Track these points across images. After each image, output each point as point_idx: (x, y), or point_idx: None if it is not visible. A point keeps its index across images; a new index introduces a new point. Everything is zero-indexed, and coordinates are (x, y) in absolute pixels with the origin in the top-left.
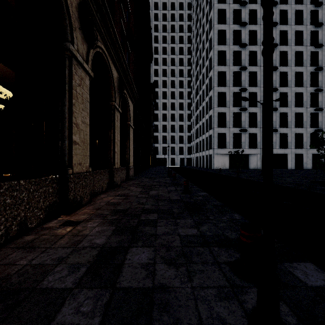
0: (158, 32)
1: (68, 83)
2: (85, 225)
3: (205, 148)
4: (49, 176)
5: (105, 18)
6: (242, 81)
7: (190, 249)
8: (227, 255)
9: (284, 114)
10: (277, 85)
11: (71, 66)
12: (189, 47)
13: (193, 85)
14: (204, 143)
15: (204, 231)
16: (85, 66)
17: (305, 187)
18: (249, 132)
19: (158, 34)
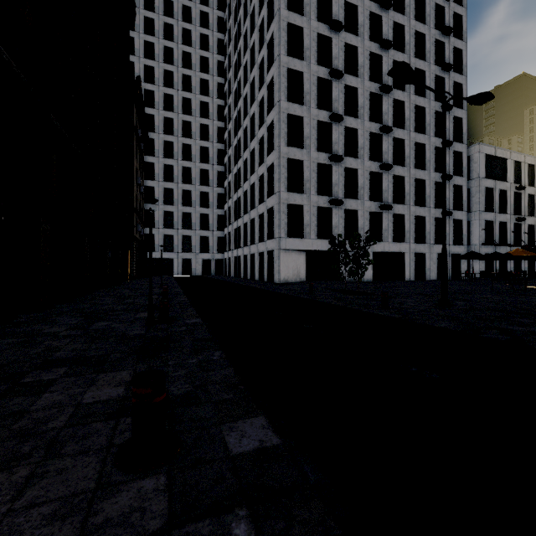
0: None
1: None
2: None
3: (258, 237)
4: None
5: None
6: (333, 101)
7: None
8: None
9: (399, 178)
10: (390, 123)
11: None
12: (221, 40)
13: (229, 112)
14: (256, 228)
15: None
16: None
17: None
18: (345, 208)
19: None
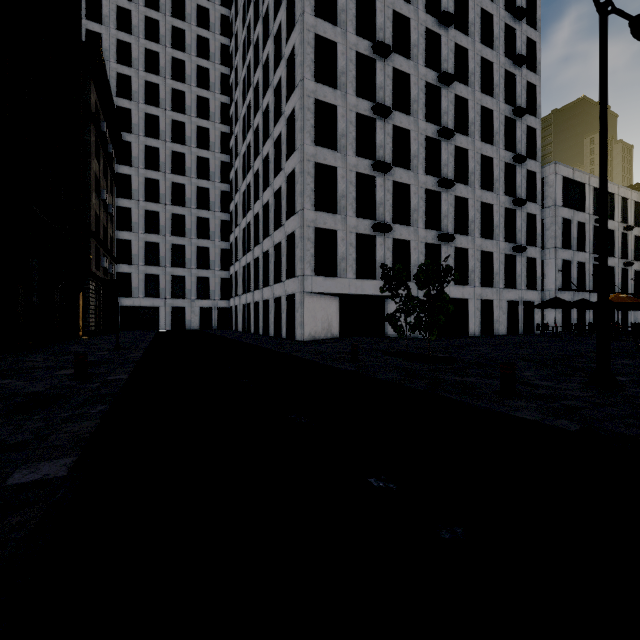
0: None
1: None
2: None
3: (274, 276)
4: None
5: None
6: (378, 88)
7: None
8: None
9: (462, 201)
10: (450, 126)
11: None
12: (226, 17)
13: (235, 110)
14: (270, 264)
15: None
16: None
17: None
18: (393, 236)
19: None
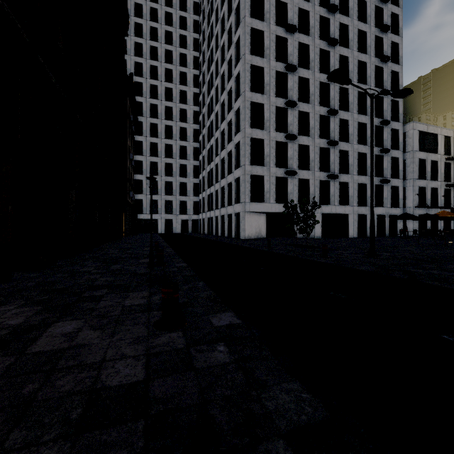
0: None
1: None
2: None
3: (227, 201)
4: None
5: None
6: (289, 90)
7: None
8: None
9: (344, 152)
10: (336, 106)
11: None
12: (197, 39)
13: (203, 98)
14: (225, 194)
15: None
16: None
17: None
18: (298, 177)
19: (142, 2)
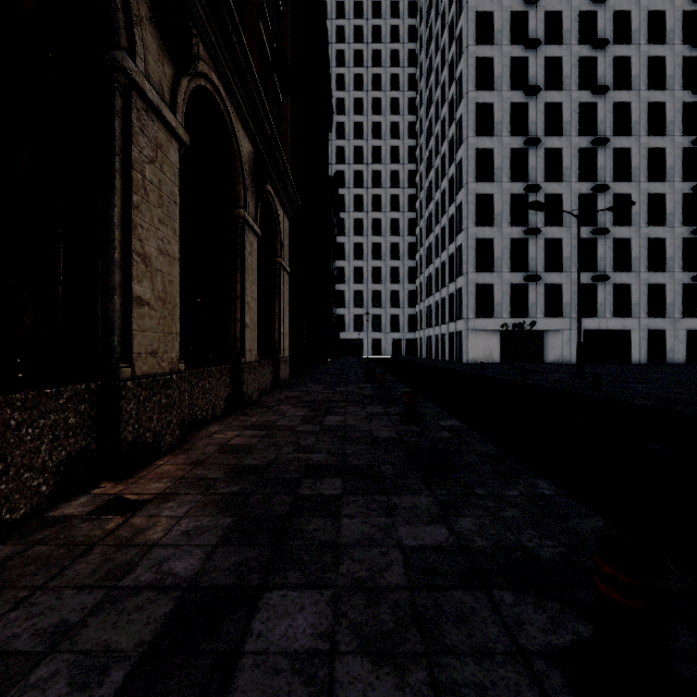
0: (344, 66)
1: (121, 153)
2: (154, 513)
3: (448, 316)
4: (67, 386)
5: (220, 7)
6: (530, 170)
7: (435, 596)
8: (544, 621)
9: (624, 241)
10: (608, 178)
11: (129, 113)
12: (412, 98)
13: (420, 180)
14: (446, 308)
15: (468, 533)
16: (166, 115)
17: (688, 406)
18: (544, 283)
19: (344, 71)
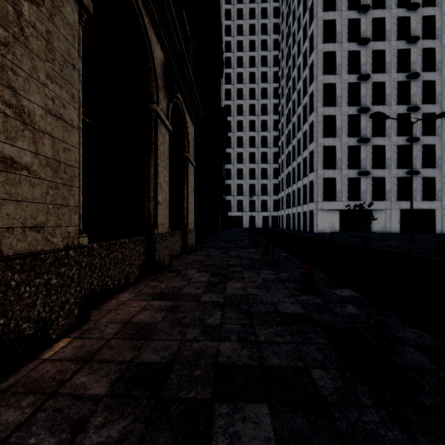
0: (230, 36)
1: None
2: None
3: (303, 200)
4: None
5: None
6: (362, 97)
7: None
8: None
9: (430, 146)
10: (418, 102)
11: None
12: (276, 55)
13: (282, 109)
14: (301, 194)
15: None
16: None
17: None
18: (372, 176)
19: (230, 39)
